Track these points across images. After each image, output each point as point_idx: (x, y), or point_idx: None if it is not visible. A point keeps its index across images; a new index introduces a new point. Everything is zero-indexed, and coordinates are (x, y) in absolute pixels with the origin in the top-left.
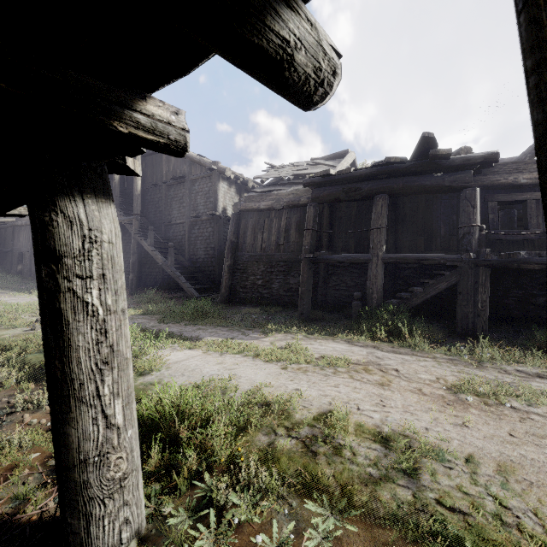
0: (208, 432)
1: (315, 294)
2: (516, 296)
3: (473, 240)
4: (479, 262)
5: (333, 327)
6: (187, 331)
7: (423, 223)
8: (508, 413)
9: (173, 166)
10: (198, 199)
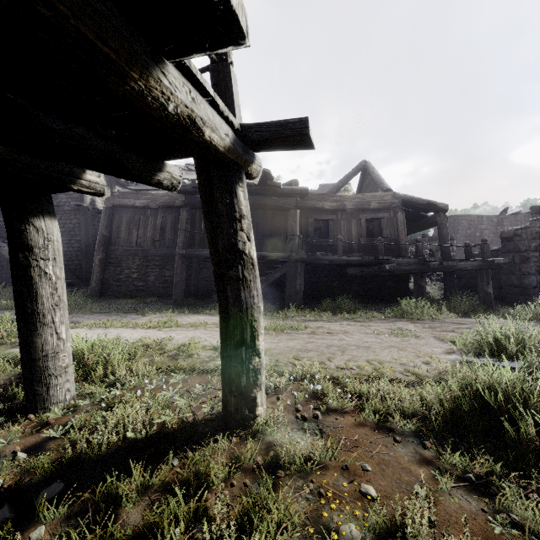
0: (109, 357)
1: (189, 285)
2: (323, 281)
3: (294, 244)
4: (298, 259)
5: (202, 309)
6: None
7: (270, 230)
8: (282, 334)
9: None
10: None
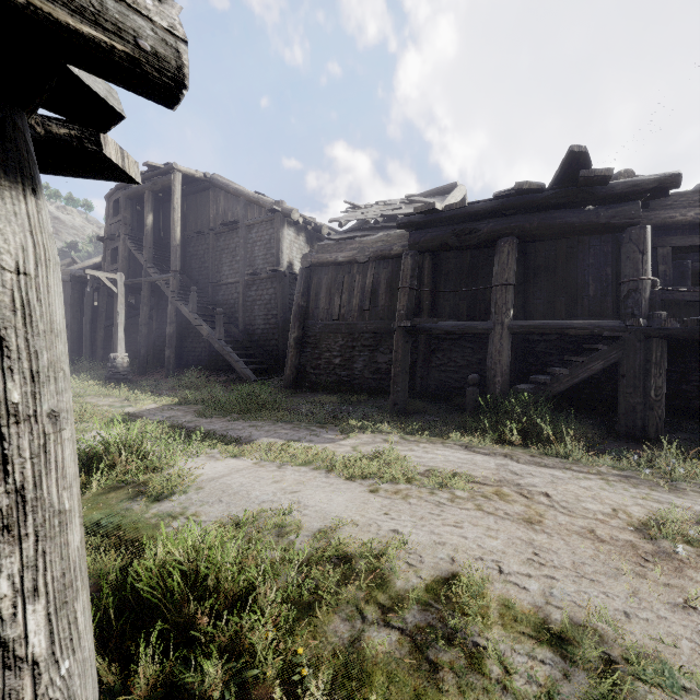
0: (246, 620)
1: (413, 377)
2: (699, 380)
3: (642, 300)
4: (652, 332)
5: (440, 424)
6: (235, 428)
7: (564, 279)
8: None
9: (223, 207)
10: (256, 251)
